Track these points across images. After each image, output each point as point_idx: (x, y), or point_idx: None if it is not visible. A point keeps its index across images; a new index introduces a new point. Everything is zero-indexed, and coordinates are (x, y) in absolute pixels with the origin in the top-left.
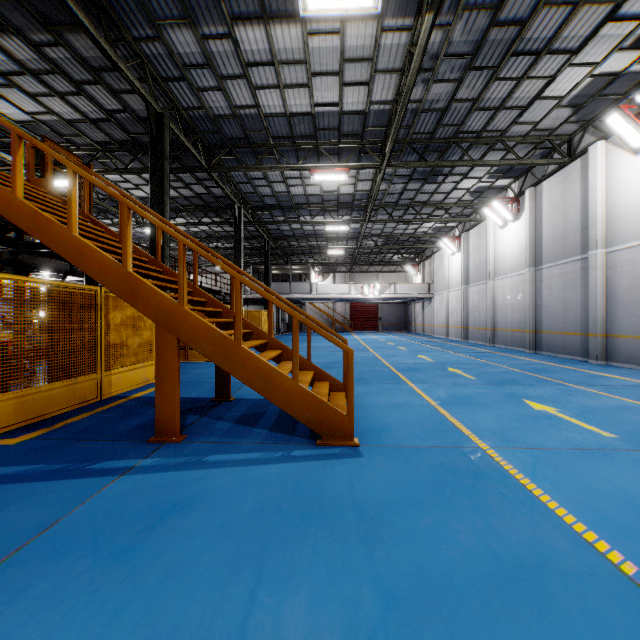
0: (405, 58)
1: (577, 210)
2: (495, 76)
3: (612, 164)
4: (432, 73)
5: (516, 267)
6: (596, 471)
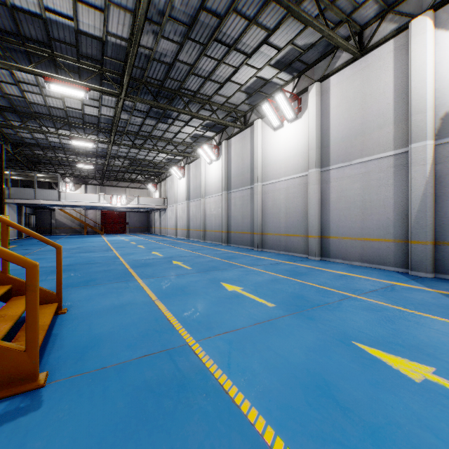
0: (136, 2)
1: (249, 158)
2: (204, 52)
3: (265, 134)
4: (160, 28)
5: (217, 190)
6: (270, 345)
